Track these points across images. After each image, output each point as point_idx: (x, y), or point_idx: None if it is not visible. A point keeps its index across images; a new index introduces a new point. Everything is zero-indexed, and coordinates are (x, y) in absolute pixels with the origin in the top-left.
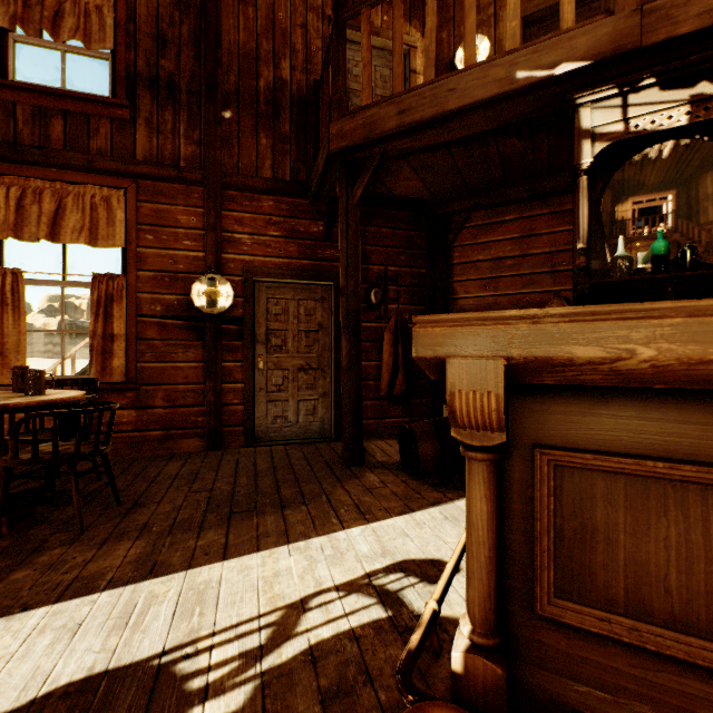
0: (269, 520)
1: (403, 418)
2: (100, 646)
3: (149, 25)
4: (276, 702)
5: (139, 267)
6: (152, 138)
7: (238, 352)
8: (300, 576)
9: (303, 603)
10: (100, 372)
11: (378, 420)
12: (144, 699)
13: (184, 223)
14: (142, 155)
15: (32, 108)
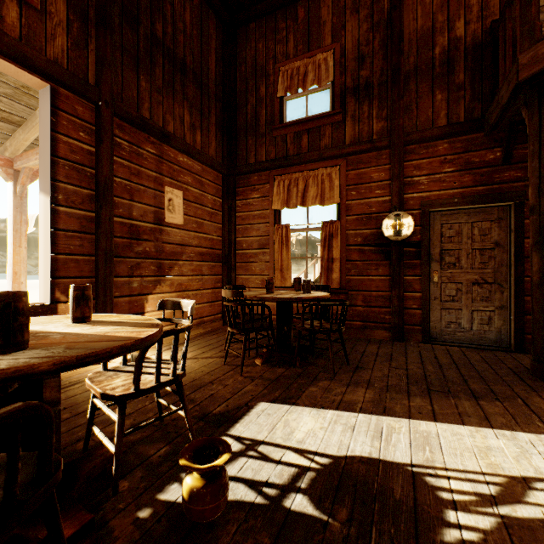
0: (465, 404)
1: None
2: (370, 443)
3: (353, 53)
4: (523, 543)
5: (347, 214)
6: (354, 127)
7: (416, 268)
8: (514, 458)
9: (525, 481)
10: (326, 281)
11: None
12: (409, 486)
13: (375, 178)
14: (348, 140)
15: (293, 134)
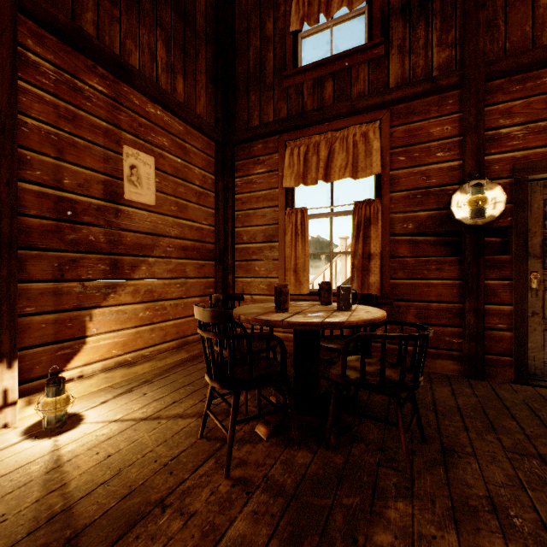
0: None
1: None
2: None
3: None
4: None
5: (392, 189)
6: (403, 62)
7: (504, 268)
8: None
9: None
10: (360, 287)
11: None
12: None
13: (436, 135)
14: (394, 83)
15: (312, 82)
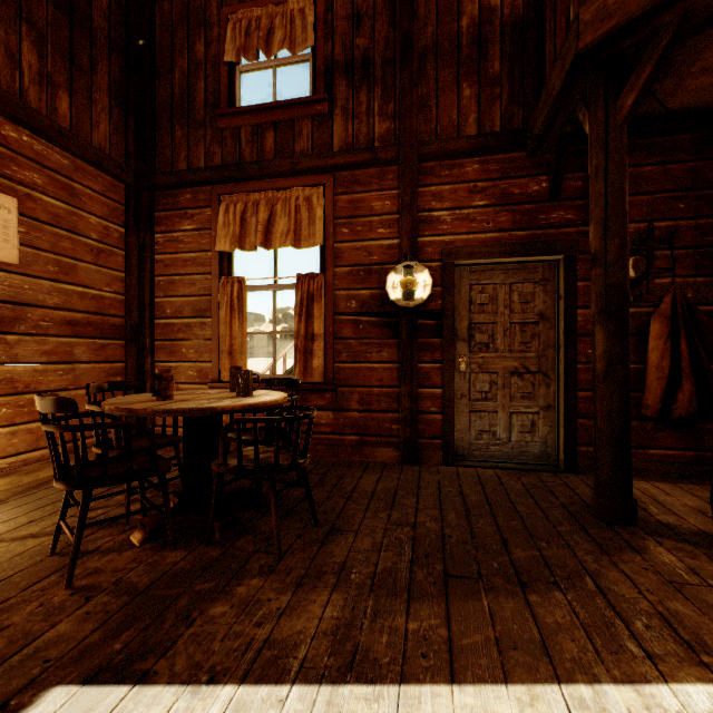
0: (506, 608)
1: (682, 451)
2: None
3: (345, 7)
4: None
5: (336, 264)
6: (347, 126)
7: (436, 351)
8: None
9: None
10: (303, 372)
11: (635, 450)
12: None
13: (378, 209)
14: (338, 146)
15: (252, 128)
